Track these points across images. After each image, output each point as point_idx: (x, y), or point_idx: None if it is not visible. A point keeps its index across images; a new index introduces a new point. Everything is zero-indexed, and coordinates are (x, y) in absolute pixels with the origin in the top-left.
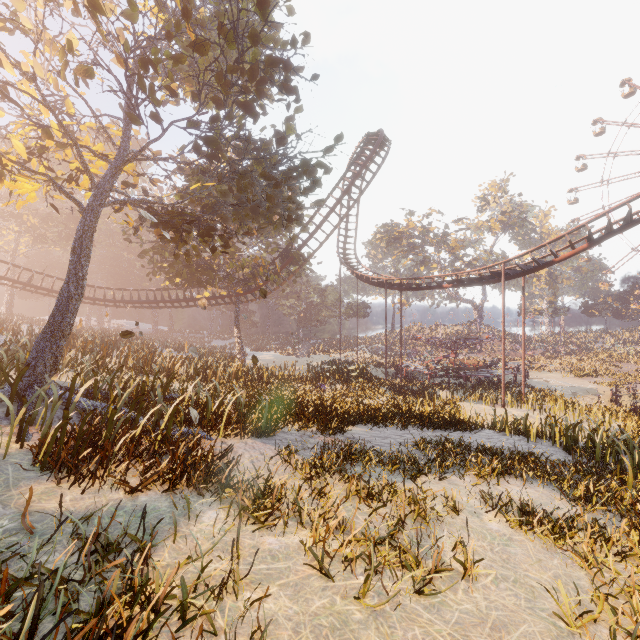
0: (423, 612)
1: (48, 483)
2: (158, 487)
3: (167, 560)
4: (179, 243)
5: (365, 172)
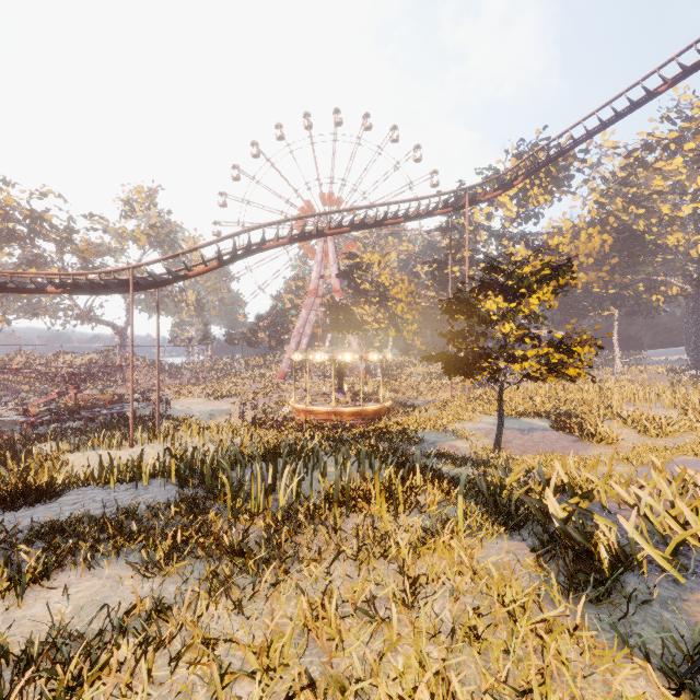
0: None
1: None
2: None
3: None
4: None
5: None
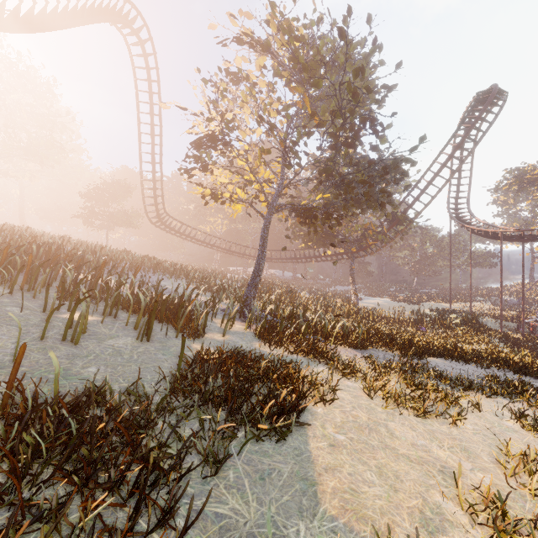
0: (414, 421)
1: (262, 344)
2: (301, 355)
3: (305, 374)
4: (310, 224)
5: (479, 127)
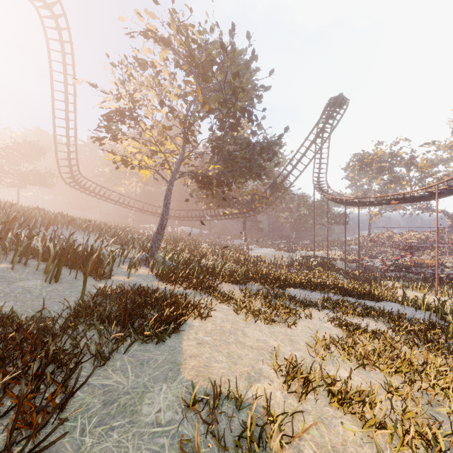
0: (264, 327)
1: (161, 283)
2: (192, 290)
3: (192, 302)
4: (208, 189)
5: (333, 122)
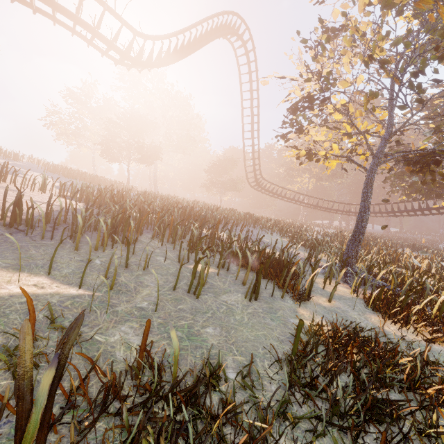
0: None
1: (378, 317)
2: (443, 345)
3: None
4: (425, 172)
5: None
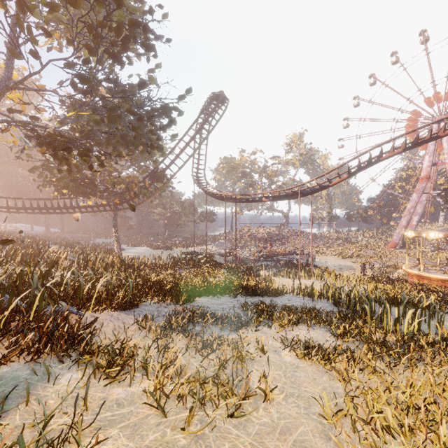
0: (233, 430)
1: None
2: (22, 358)
3: (17, 422)
4: (62, 161)
5: (211, 120)
